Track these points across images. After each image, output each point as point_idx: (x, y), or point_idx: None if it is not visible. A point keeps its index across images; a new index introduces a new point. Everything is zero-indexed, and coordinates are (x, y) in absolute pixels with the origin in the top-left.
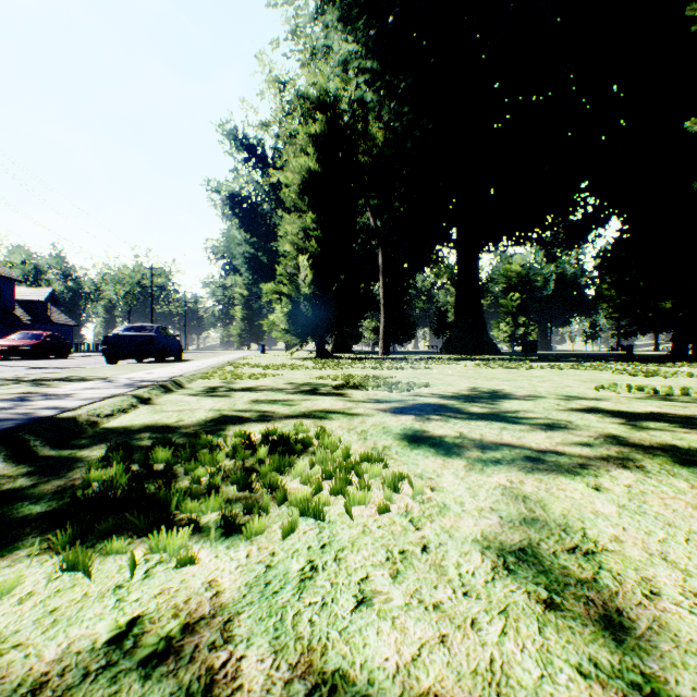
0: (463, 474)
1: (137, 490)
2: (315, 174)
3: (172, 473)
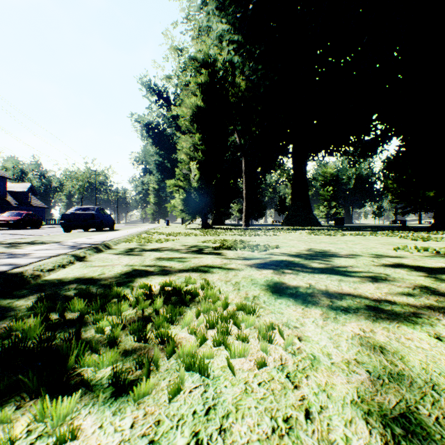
0: (321, 323)
1: (47, 341)
2: (201, 109)
3: (79, 325)
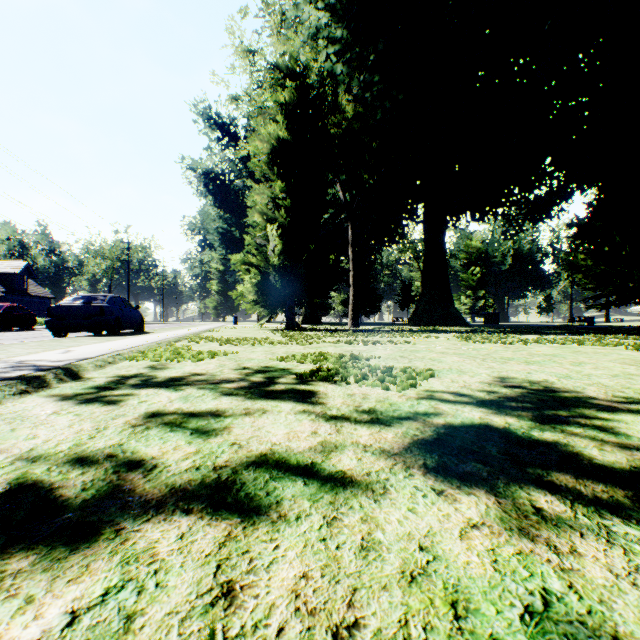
0: None
1: None
2: (284, 143)
3: None
